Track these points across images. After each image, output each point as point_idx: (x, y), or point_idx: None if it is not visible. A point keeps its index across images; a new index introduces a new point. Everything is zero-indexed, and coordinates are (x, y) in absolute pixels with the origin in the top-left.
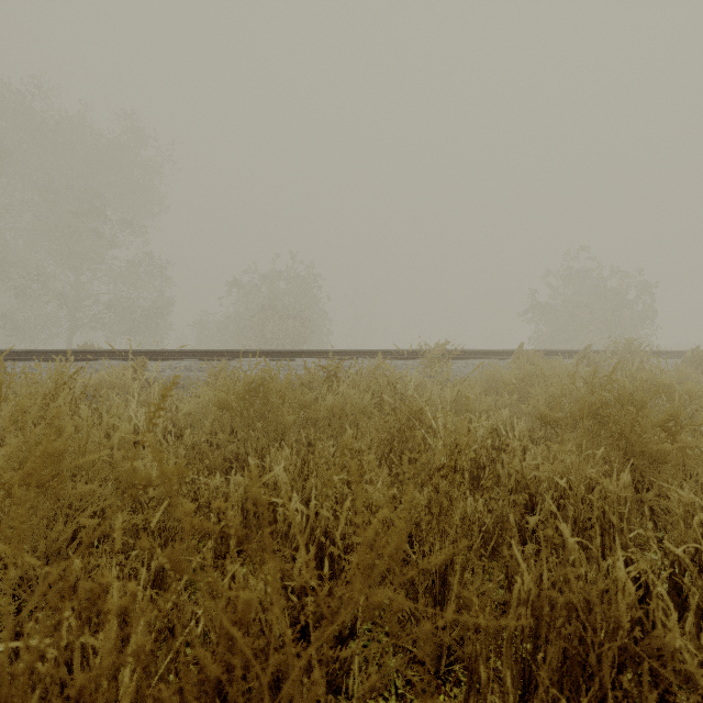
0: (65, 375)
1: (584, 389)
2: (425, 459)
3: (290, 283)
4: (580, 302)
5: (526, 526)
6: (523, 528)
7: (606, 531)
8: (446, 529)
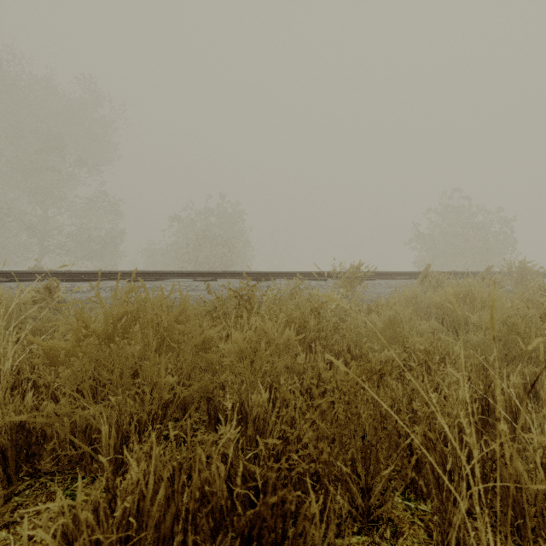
0: None
1: None
2: None
3: (220, 217)
4: (455, 233)
5: None
6: None
7: None
8: None
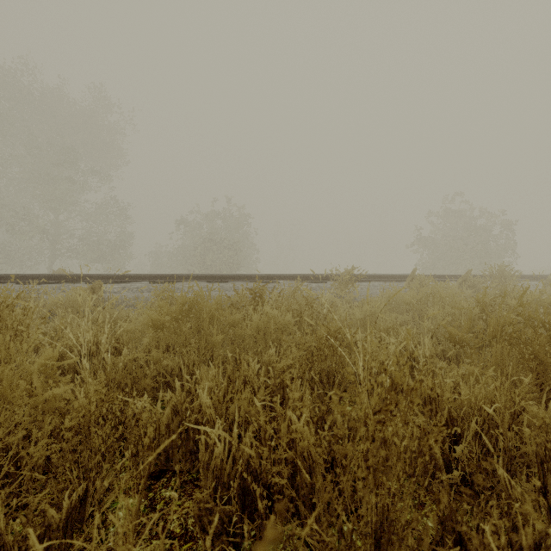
0: (9, 298)
1: (478, 309)
2: (358, 400)
3: (226, 221)
4: (456, 236)
5: (453, 455)
6: (445, 453)
7: (549, 470)
8: (382, 479)
